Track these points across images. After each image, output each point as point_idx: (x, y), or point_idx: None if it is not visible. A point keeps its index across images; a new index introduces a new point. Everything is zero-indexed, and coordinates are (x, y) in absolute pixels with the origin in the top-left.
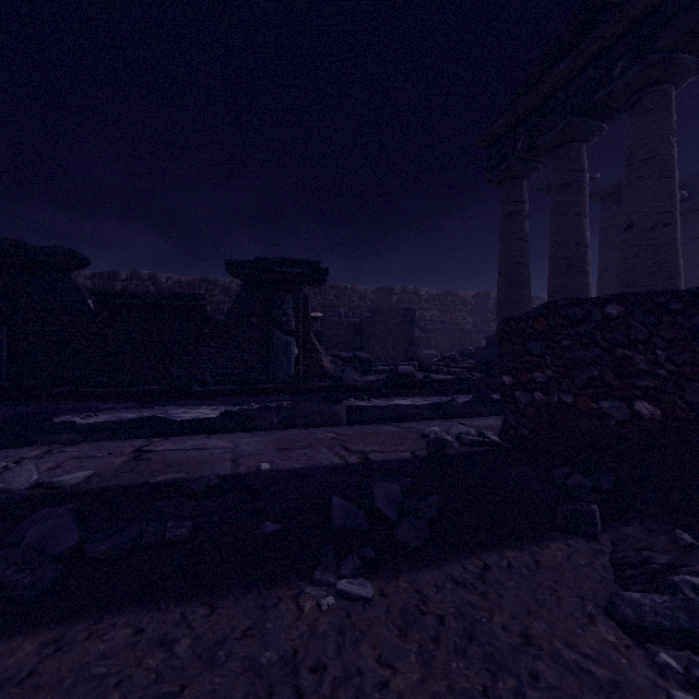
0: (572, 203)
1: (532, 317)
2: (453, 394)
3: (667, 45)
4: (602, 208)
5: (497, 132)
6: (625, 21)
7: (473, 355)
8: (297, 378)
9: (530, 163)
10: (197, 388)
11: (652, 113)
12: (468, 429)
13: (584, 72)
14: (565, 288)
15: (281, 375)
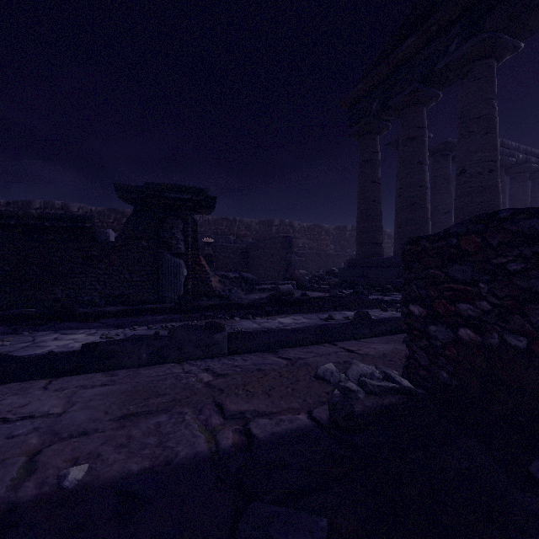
0: (416, 153)
1: (456, 234)
2: (329, 311)
3: (493, 26)
4: (433, 161)
5: (357, 95)
6: (460, 5)
7: (337, 274)
8: (185, 298)
9: (382, 121)
10: (81, 309)
11: (480, 81)
12: (369, 368)
13: (427, 48)
14: (410, 221)
15: (170, 295)
